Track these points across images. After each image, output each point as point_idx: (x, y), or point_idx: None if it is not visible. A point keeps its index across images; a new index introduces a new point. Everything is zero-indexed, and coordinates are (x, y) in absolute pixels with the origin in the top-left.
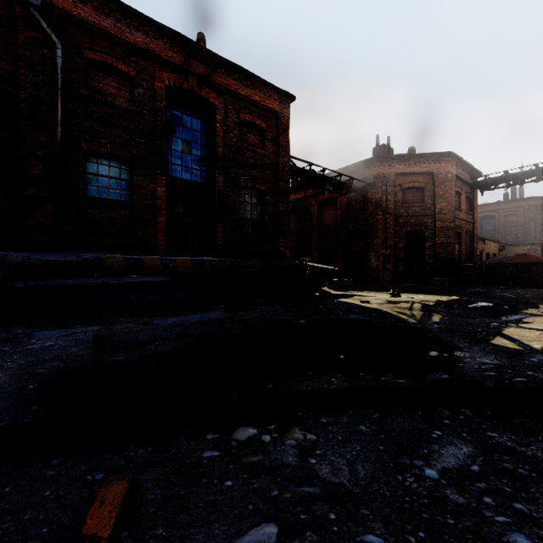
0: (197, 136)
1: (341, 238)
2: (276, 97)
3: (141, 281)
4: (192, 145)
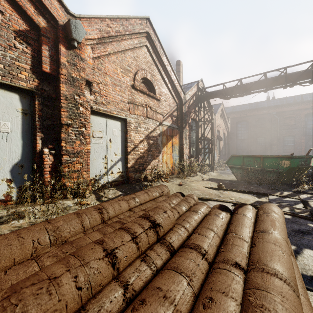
0: None
1: None
2: None
3: None
4: None
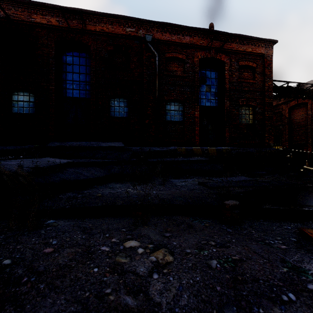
0: (213, 81)
1: (311, 131)
2: (262, 45)
3: (196, 159)
4: (210, 87)
